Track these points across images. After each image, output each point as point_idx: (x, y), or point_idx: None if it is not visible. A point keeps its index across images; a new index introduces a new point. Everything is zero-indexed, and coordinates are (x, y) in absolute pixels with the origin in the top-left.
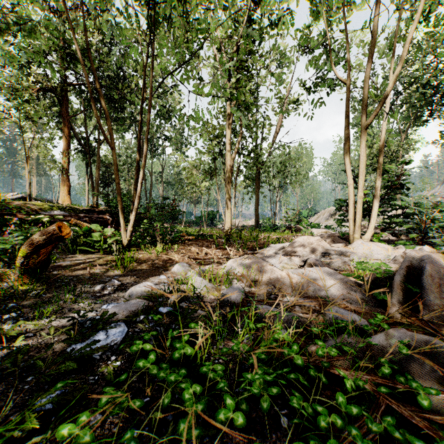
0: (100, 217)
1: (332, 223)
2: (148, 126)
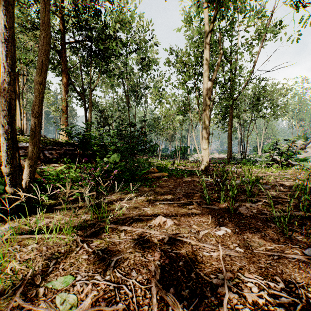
0: (70, 149)
1: (303, 156)
2: None
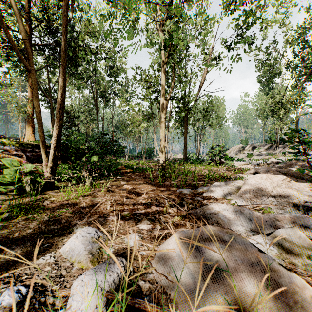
0: (48, 152)
1: (242, 156)
2: (66, 37)
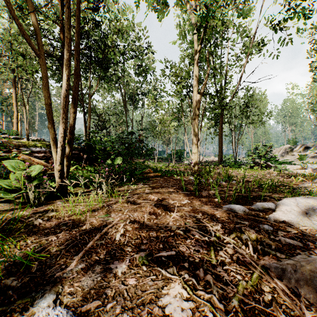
0: (76, 153)
1: (290, 159)
2: None
